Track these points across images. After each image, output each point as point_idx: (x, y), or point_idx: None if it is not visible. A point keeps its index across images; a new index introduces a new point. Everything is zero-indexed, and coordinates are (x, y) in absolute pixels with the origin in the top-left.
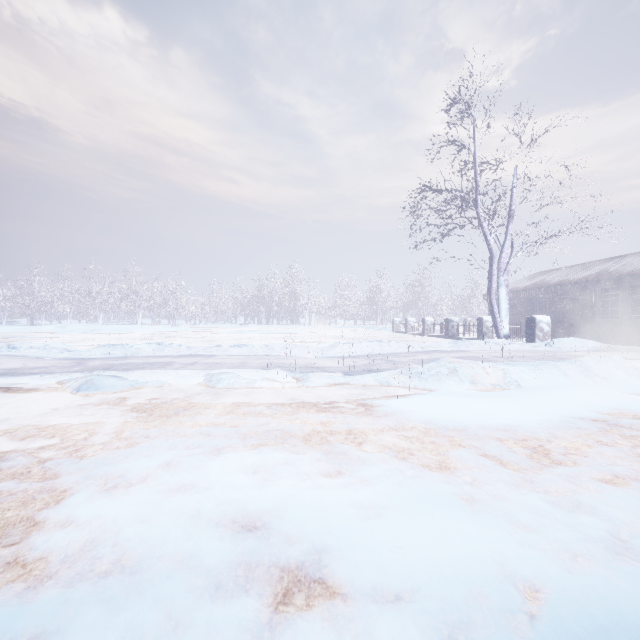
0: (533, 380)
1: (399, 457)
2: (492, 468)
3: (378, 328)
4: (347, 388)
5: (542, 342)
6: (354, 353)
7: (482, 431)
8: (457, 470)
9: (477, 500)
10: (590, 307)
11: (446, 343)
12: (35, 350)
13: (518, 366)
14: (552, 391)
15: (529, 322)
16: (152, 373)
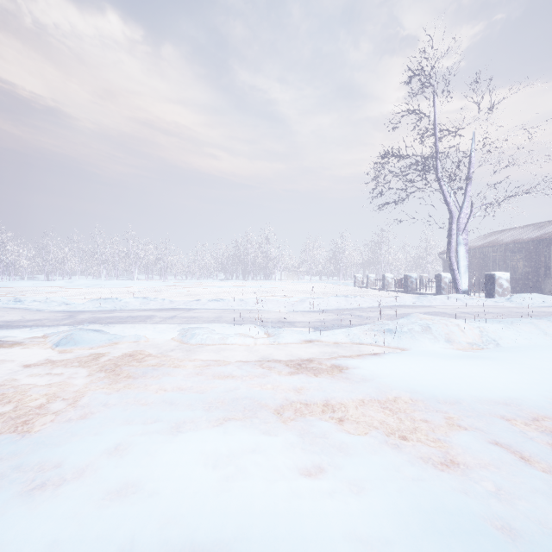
0: (512, 339)
1: (390, 444)
2: (515, 468)
3: (341, 283)
4: (318, 345)
5: (502, 297)
6: (322, 307)
7: (479, 405)
8: (470, 470)
9: (518, 532)
10: (544, 264)
11: (409, 298)
12: (37, 303)
13: (491, 323)
14: (540, 353)
15: (488, 278)
16: (131, 327)
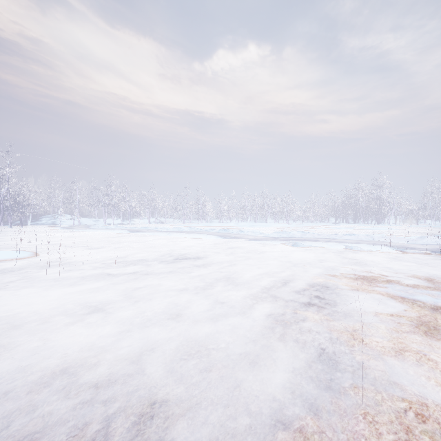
0: None
1: None
2: None
3: None
4: (433, 257)
5: None
6: None
7: None
8: None
9: None
10: None
11: None
12: (250, 233)
13: None
14: None
15: None
16: (315, 243)
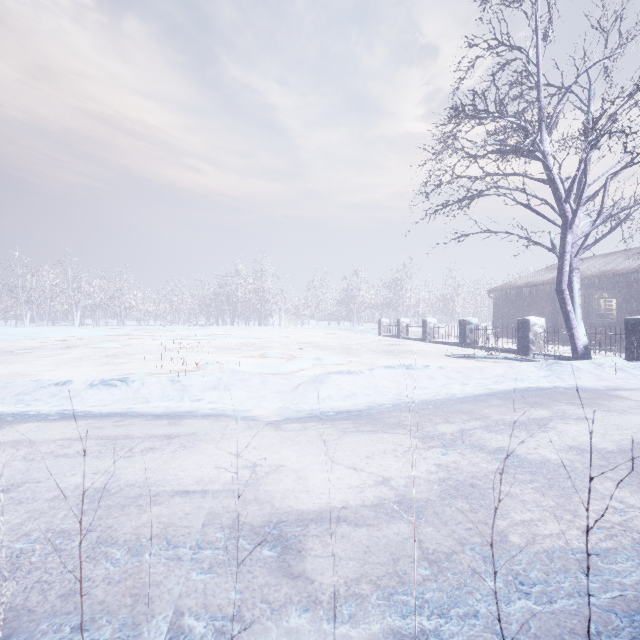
0: None
1: None
2: None
3: (358, 330)
4: None
5: None
6: (364, 398)
7: None
8: None
9: None
10: None
11: (530, 369)
12: None
13: None
14: None
15: (634, 327)
16: None
